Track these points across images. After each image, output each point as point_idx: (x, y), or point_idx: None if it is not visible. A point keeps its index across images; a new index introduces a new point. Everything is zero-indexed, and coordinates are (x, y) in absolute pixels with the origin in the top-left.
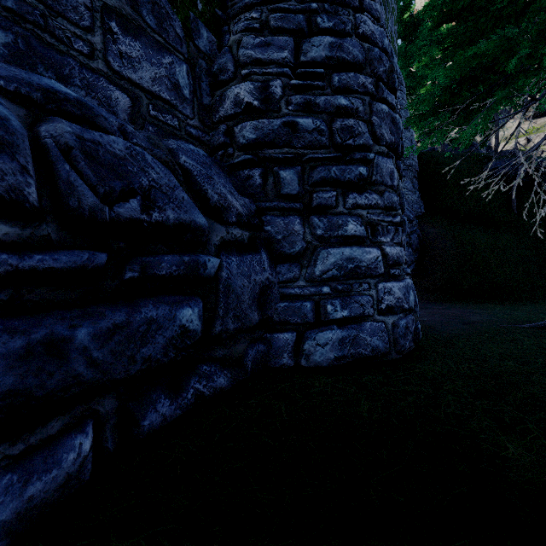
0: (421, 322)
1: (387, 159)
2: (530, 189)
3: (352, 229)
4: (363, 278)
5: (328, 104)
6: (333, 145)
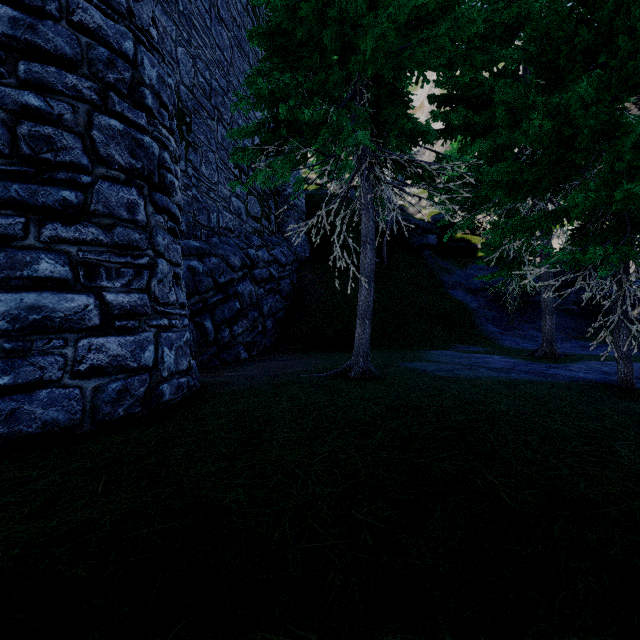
0: (227, 378)
1: (123, 187)
2: (400, 243)
3: (47, 270)
4: (58, 332)
5: (9, 99)
6: (19, 155)
